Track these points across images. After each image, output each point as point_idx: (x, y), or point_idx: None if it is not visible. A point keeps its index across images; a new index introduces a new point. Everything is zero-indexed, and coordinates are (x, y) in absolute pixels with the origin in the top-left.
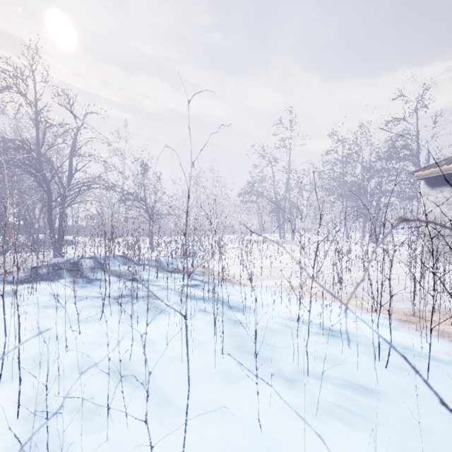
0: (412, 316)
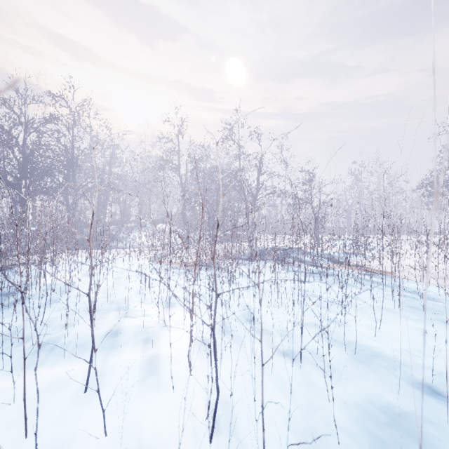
0: None
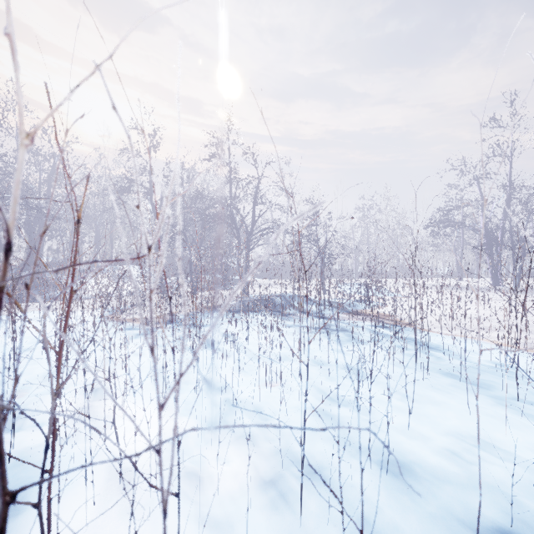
0: None
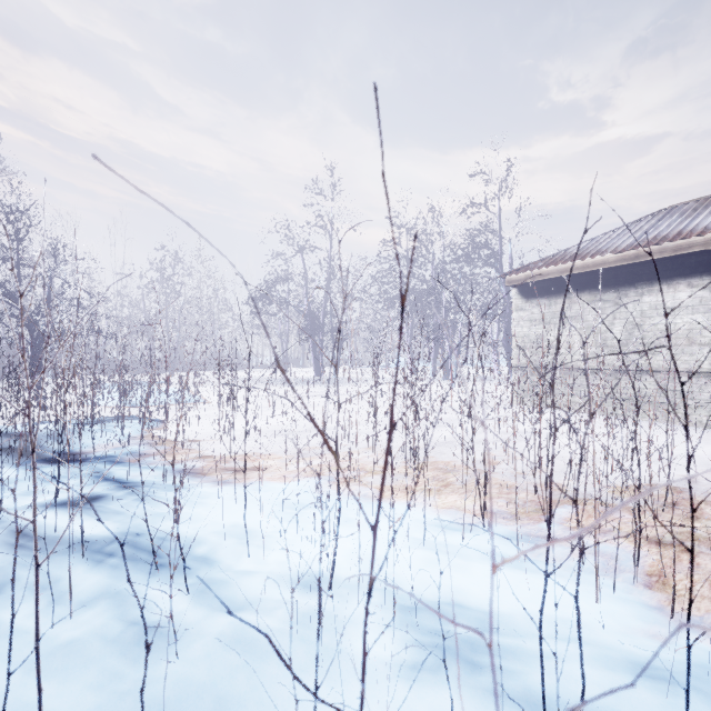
0: (542, 522)
